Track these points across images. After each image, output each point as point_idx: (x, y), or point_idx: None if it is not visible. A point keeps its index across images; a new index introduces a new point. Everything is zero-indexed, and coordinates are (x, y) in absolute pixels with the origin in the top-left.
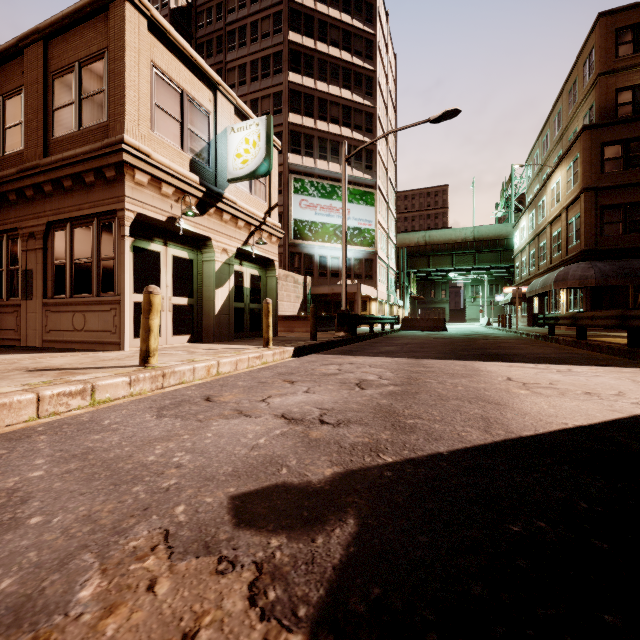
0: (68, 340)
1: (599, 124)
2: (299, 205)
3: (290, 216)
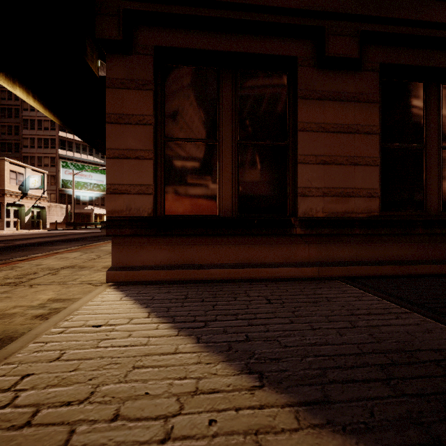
0: None
1: None
2: (65, 173)
3: (60, 178)
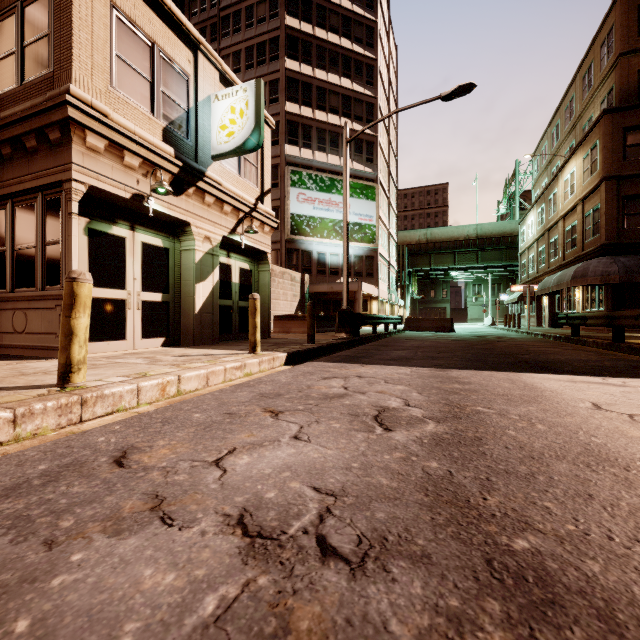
0: (7, 344)
1: (621, 107)
2: (296, 199)
3: (287, 210)
